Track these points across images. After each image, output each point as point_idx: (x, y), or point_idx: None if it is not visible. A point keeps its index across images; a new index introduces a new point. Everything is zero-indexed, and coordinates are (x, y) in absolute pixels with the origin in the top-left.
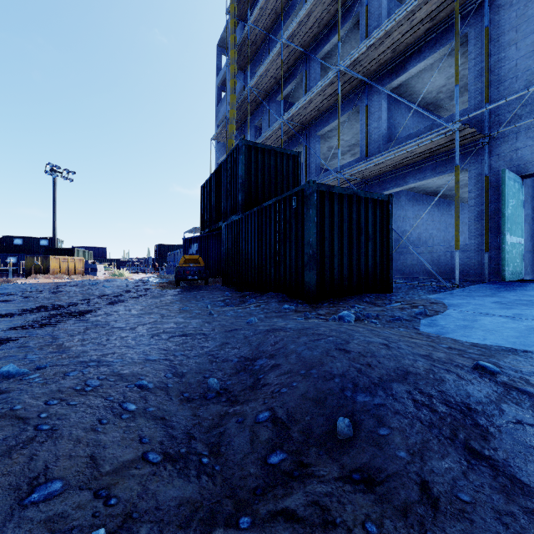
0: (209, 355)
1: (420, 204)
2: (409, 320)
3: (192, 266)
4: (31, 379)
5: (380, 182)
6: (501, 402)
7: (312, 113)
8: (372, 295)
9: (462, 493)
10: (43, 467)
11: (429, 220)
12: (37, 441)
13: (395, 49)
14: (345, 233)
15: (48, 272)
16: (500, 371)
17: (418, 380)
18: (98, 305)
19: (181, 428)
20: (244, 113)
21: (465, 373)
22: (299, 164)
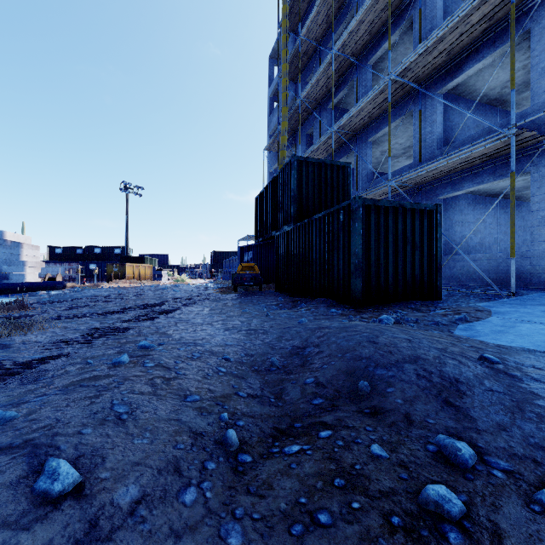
0: (270, 344)
1: (482, 207)
2: (446, 325)
3: (248, 273)
4: (160, 350)
5: (434, 187)
6: (484, 379)
7: (363, 120)
8: (418, 302)
9: (430, 419)
10: (187, 389)
11: (493, 224)
12: (179, 378)
13: (450, 52)
14: (391, 243)
15: (124, 278)
16: (499, 362)
17: (425, 363)
18: (176, 306)
19: (255, 384)
20: (296, 122)
21: (468, 361)
22: (348, 175)
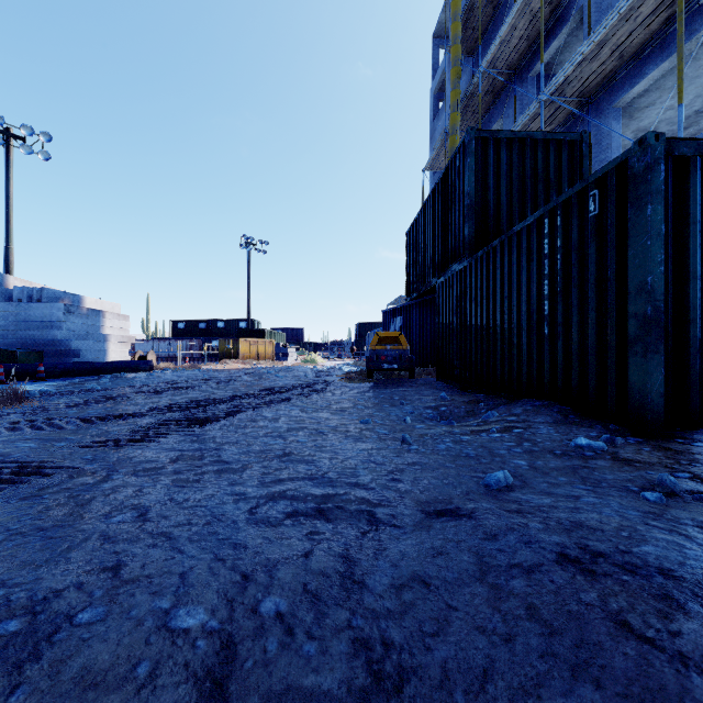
0: (357, 640)
1: None
2: None
3: (389, 349)
4: None
5: None
6: None
7: (605, 66)
8: None
9: None
10: None
11: None
12: None
13: None
14: None
15: (238, 357)
16: None
17: None
18: (244, 407)
19: None
20: (473, 115)
21: None
22: (582, 156)
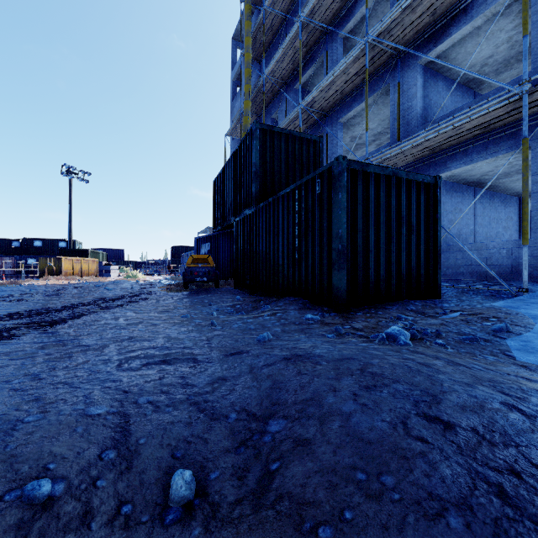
0: (192, 403)
1: (459, 195)
2: (489, 341)
3: (201, 266)
4: None
5: (414, 169)
6: None
7: (334, 96)
8: (417, 302)
9: None
10: None
11: (469, 214)
12: None
13: (435, 11)
14: (383, 223)
15: (61, 273)
16: None
17: None
18: (84, 312)
19: None
20: (260, 104)
21: None
22: (320, 151)
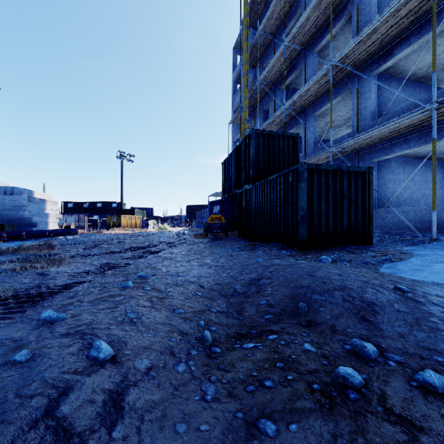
0: (233, 276)
1: (411, 167)
2: (374, 264)
3: (216, 223)
4: (153, 279)
5: (369, 152)
6: (394, 303)
7: (310, 98)
8: (353, 246)
9: (349, 329)
10: (175, 305)
11: (421, 181)
12: (169, 298)
13: (382, 41)
14: (331, 198)
15: (120, 226)
16: (409, 291)
17: (350, 291)
18: (162, 248)
19: (223, 304)
20: (255, 101)
21: (384, 290)
22: (297, 143)
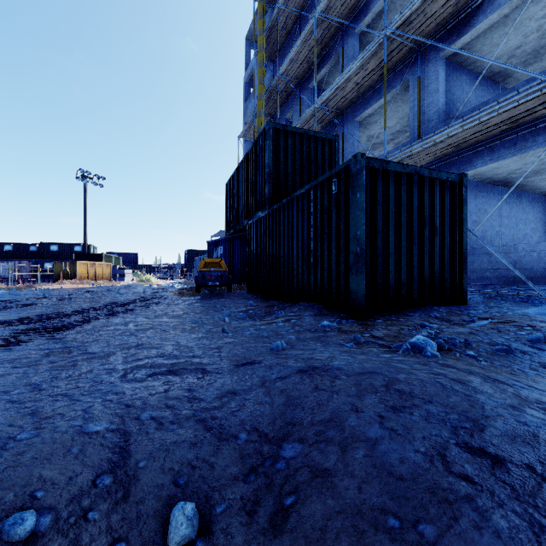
0: (199, 419)
1: (484, 195)
2: (525, 352)
3: (213, 271)
4: None
5: (436, 168)
6: None
7: (350, 94)
8: (442, 308)
9: None
10: None
11: (495, 215)
12: None
13: (459, 0)
14: (404, 224)
15: (76, 277)
16: None
17: None
18: (94, 317)
19: None
20: (274, 105)
21: None
22: (336, 150)
